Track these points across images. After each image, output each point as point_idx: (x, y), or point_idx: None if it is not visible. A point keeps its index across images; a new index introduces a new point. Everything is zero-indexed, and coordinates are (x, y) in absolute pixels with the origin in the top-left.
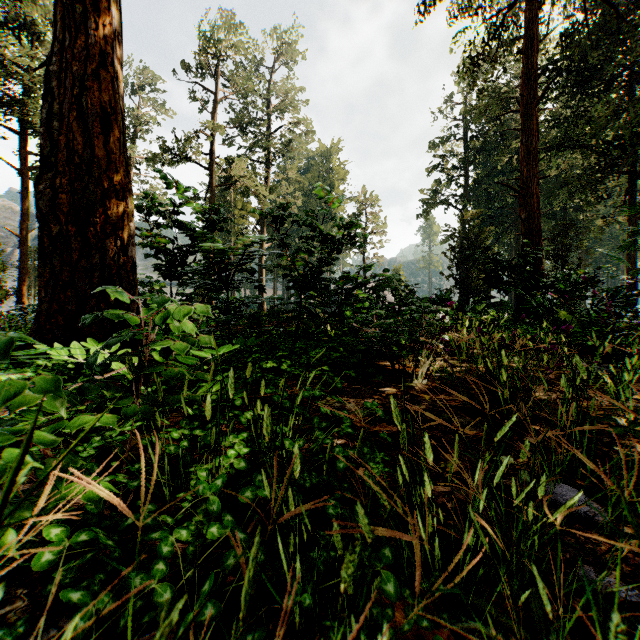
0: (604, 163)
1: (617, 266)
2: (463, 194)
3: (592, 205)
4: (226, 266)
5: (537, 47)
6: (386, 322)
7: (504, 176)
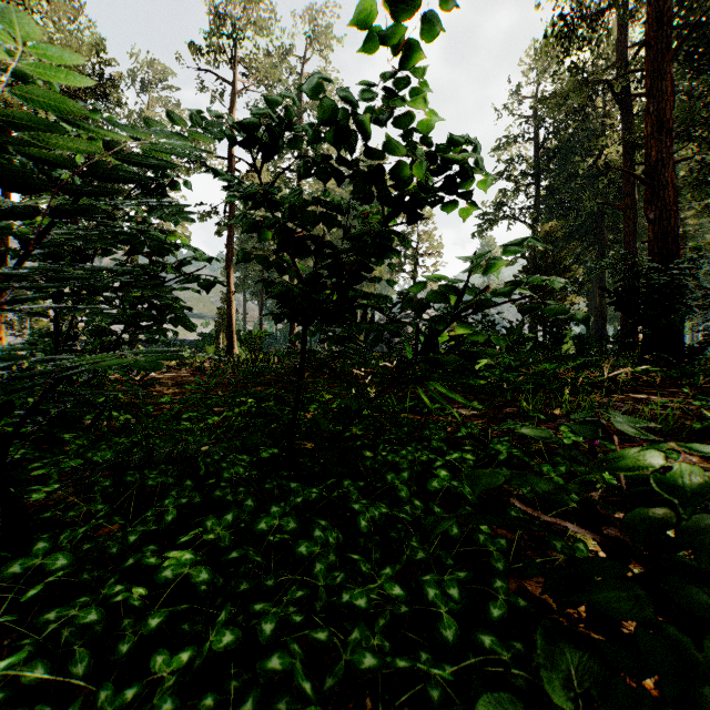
0: None
1: None
2: (535, 206)
3: (705, 214)
4: None
5: None
6: None
7: None
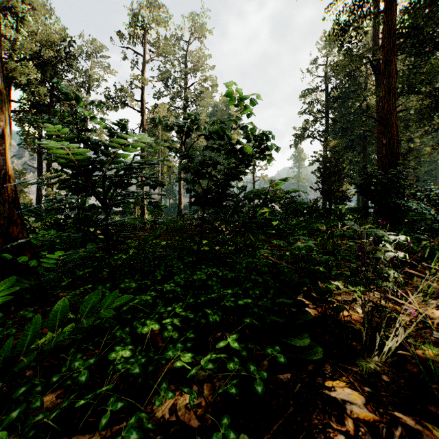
0: (434, 105)
1: (434, 182)
2: (325, 130)
3: (424, 136)
4: (104, 178)
5: (396, 6)
6: (321, 259)
7: (354, 117)
